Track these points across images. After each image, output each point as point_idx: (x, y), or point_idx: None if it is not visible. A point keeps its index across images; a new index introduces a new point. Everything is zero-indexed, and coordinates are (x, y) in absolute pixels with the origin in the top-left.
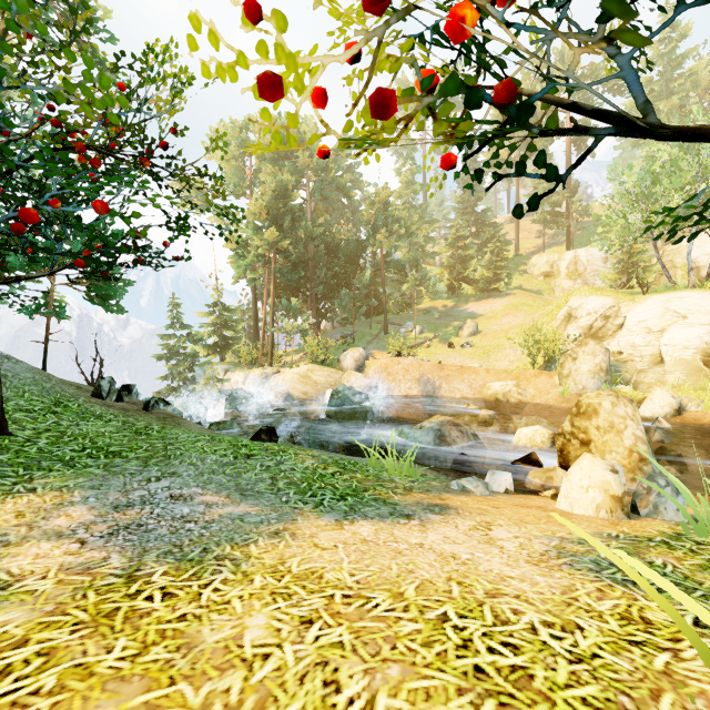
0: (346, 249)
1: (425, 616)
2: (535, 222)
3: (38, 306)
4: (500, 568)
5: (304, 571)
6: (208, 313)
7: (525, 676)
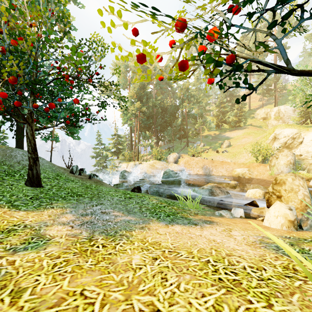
0: (170, 109)
1: (200, 260)
2: (258, 94)
3: (48, 137)
4: (233, 246)
5: (153, 242)
6: (112, 138)
7: (238, 283)
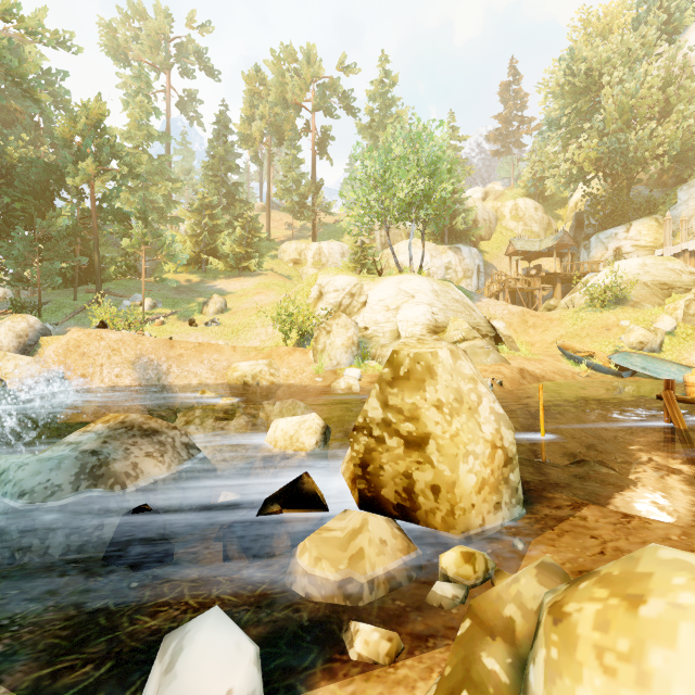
0: (32, 179)
1: None
2: (285, 210)
3: None
4: None
5: None
6: None
7: None
